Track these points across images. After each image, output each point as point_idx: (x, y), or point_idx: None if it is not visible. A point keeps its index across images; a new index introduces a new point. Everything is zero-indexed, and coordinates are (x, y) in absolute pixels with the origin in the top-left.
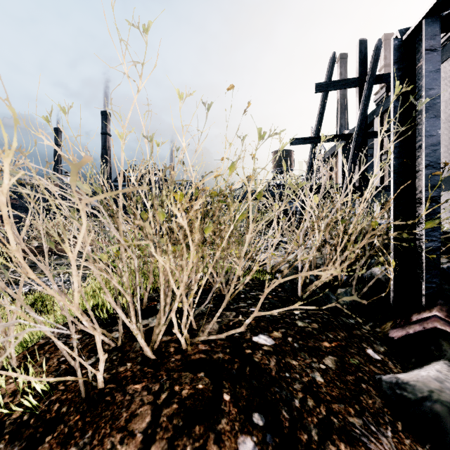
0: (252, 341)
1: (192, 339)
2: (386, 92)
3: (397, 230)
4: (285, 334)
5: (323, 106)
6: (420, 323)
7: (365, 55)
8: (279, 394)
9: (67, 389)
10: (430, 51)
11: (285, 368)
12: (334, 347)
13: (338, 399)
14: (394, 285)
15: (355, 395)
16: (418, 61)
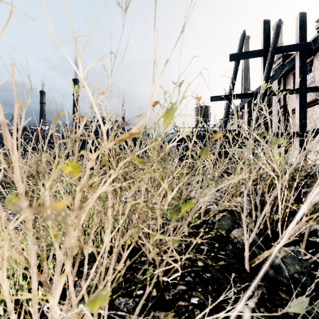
0: None
1: None
2: (282, 61)
3: None
4: None
5: (236, 71)
6: None
7: (268, 31)
8: None
9: None
10: None
11: None
12: None
13: None
14: None
15: None
16: None
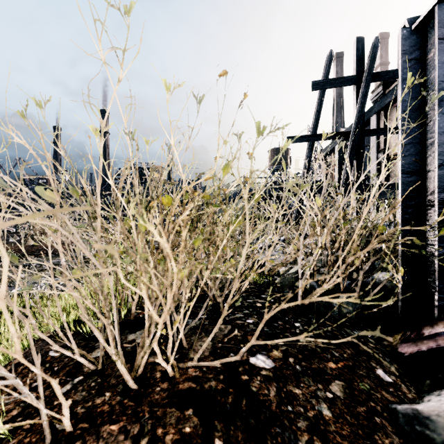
0: (249, 363)
1: (180, 364)
2: (383, 90)
3: (406, 235)
4: (286, 353)
5: (320, 104)
6: (434, 339)
7: (362, 52)
8: (281, 436)
9: (33, 429)
10: (443, 40)
11: (287, 400)
12: (340, 369)
13: (350, 439)
14: (402, 293)
15: (369, 433)
16: (429, 52)
